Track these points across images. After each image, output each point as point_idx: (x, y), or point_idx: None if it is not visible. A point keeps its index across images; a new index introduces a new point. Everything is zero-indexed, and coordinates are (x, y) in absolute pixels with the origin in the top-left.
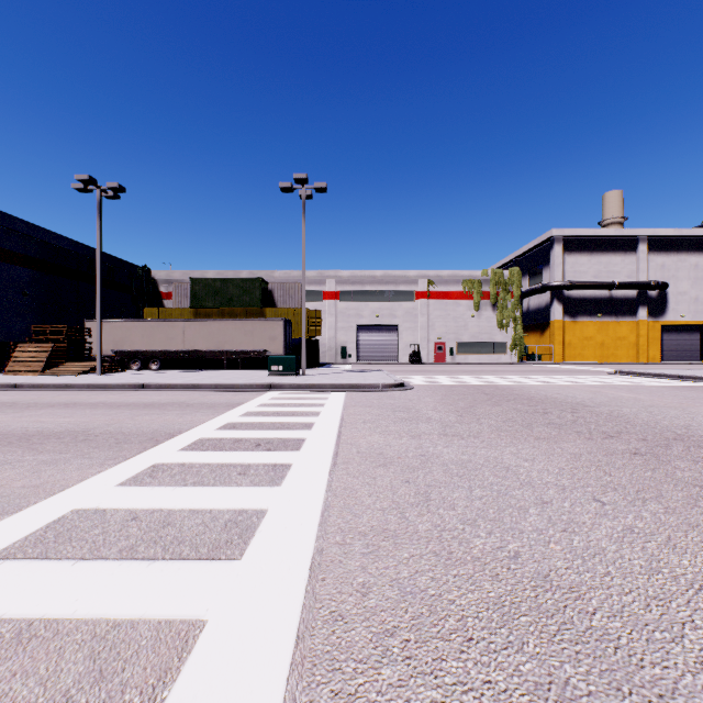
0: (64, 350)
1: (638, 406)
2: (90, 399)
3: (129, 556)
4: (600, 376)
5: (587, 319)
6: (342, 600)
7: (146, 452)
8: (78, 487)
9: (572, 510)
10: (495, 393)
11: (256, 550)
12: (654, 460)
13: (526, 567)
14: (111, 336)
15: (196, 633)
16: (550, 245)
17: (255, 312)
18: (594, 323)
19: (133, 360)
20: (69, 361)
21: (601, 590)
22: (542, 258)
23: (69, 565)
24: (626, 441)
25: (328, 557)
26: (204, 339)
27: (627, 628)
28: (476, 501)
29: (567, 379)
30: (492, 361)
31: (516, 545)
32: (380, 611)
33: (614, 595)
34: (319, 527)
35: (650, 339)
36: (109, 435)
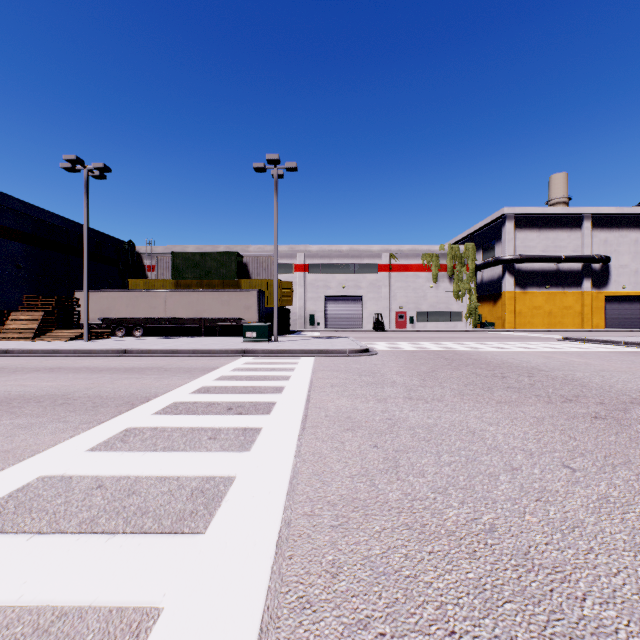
0: (53, 319)
1: (590, 371)
2: (75, 363)
3: (88, 529)
4: (549, 342)
5: (536, 290)
6: (310, 582)
7: (121, 415)
8: (48, 452)
9: (543, 477)
10: (455, 358)
11: (221, 523)
12: (615, 424)
13: (504, 542)
14: (98, 305)
15: (149, 624)
16: (502, 222)
17: (231, 283)
18: (543, 294)
19: (118, 328)
20: (59, 329)
21: (587, 570)
22: (494, 234)
23: (24, 539)
24: (585, 404)
25: (296, 530)
26: (184, 309)
27: (624, 619)
28: (445, 467)
29: (519, 345)
30: (449, 329)
31: (491, 516)
32: (352, 596)
33: (602, 577)
34: (287, 496)
35: (594, 309)
36: (87, 399)
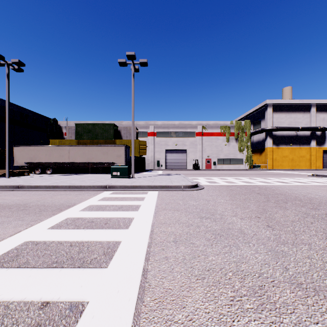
0: None
1: None
2: None
3: None
4: (307, 177)
5: (284, 146)
6: None
7: None
8: None
9: None
10: (265, 193)
11: None
12: None
13: None
14: (28, 155)
15: None
16: (265, 108)
17: (110, 142)
18: (288, 148)
19: (36, 168)
20: None
21: None
22: (260, 115)
23: None
24: None
25: None
26: (80, 156)
27: None
28: None
29: (292, 180)
30: (235, 168)
31: None
32: None
33: None
34: None
35: (317, 157)
36: None
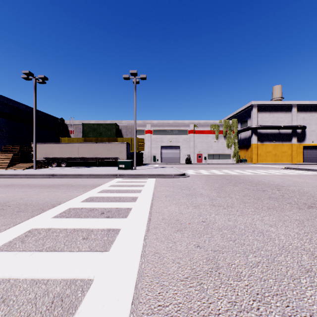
0: (18, 157)
1: (311, 186)
2: (23, 182)
3: None
4: (278, 170)
5: (268, 143)
6: None
7: (31, 218)
8: None
9: None
10: (232, 179)
11: None
12: None
13: None
14: (43, 151)
15: None
16: (251, 108)
17: (112, 139)
18: (271, 145)
19: (53, 162)
20: (21, 163)
21: None
22: (247, 115)
23: None
24: None
25: None
26: (88, 152)
27: None
28: (254, 268)
29: (263, 171)
30: (224, 163)
31: None
32: None
33: None
34: (131, 306)
35: (298, 152)
36: (17, 206)
